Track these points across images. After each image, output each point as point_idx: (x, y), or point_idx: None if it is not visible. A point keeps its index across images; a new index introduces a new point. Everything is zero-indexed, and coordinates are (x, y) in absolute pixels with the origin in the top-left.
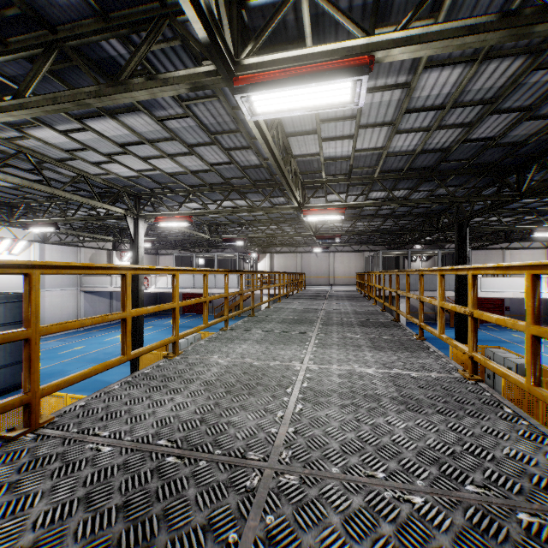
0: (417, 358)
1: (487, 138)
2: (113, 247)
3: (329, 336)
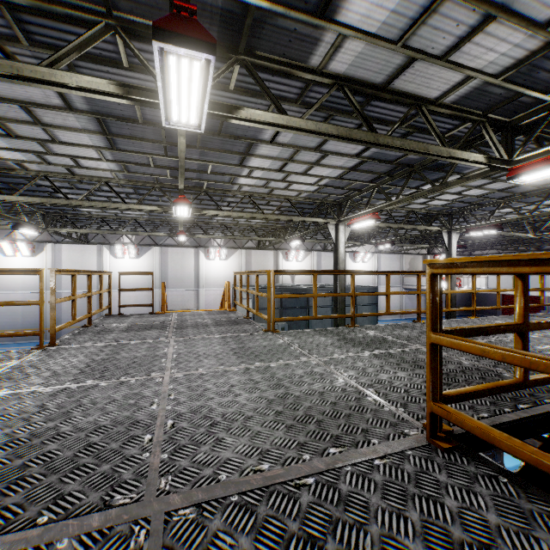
0: None
1: None
2: (427, 252)
3: None
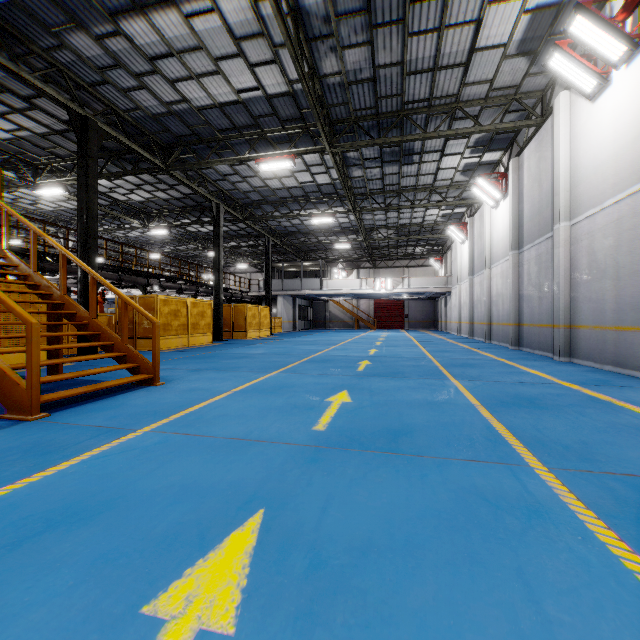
0: None
1: (194, 193)
2: None
3: None
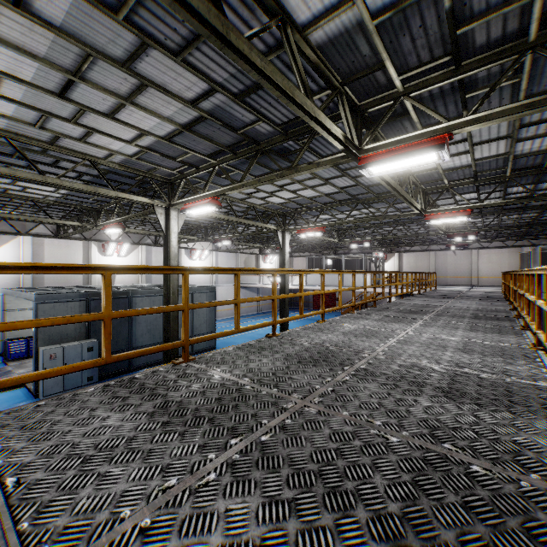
0: (501, 337)
1: None
2: (259, 252)
3: (435, 321)
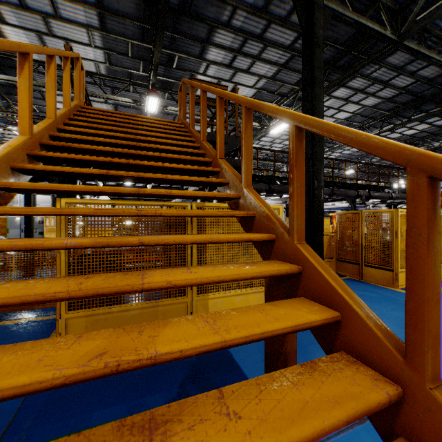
0: None
1: (414, 82)
2: None
3: None
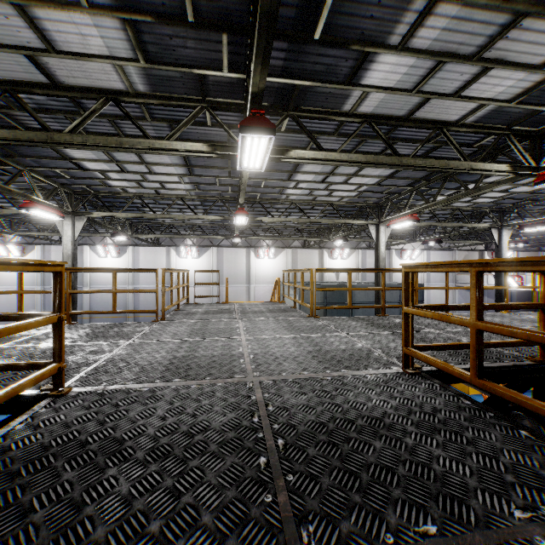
0: None
1: None
2: (484, 248)
3: None
